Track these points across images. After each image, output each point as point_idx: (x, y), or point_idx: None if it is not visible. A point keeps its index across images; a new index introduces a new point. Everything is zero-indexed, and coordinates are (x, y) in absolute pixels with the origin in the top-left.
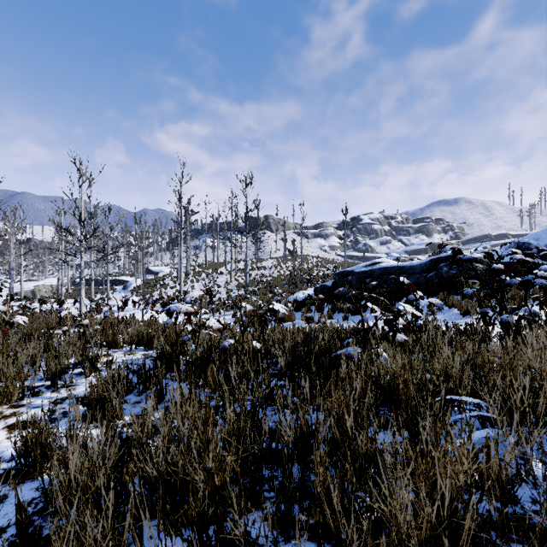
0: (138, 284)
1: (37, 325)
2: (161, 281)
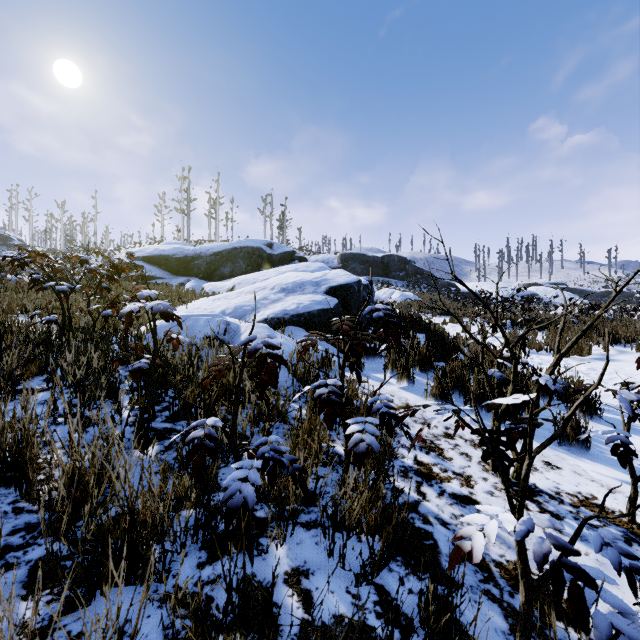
0: None
1: None
2: None
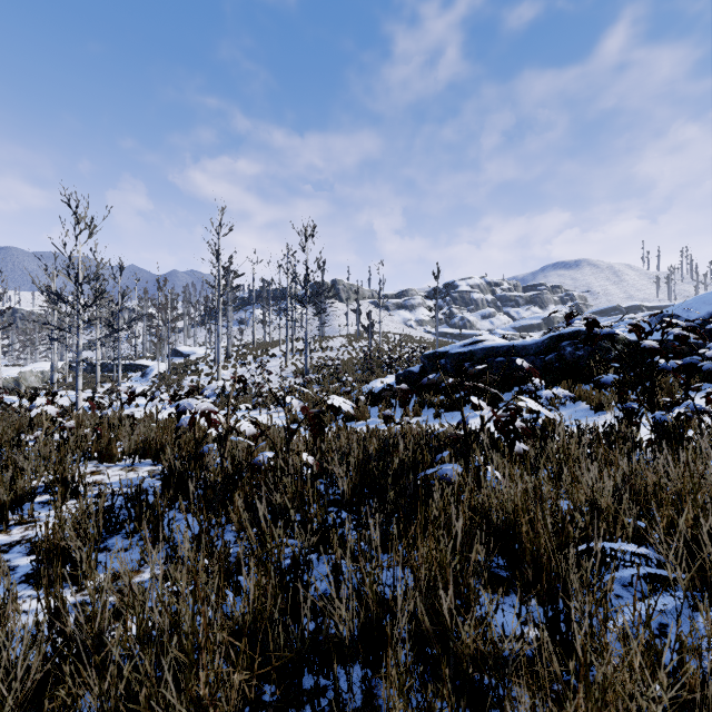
0: (161, 370)
1: (4, 428)
2: (192, 366)
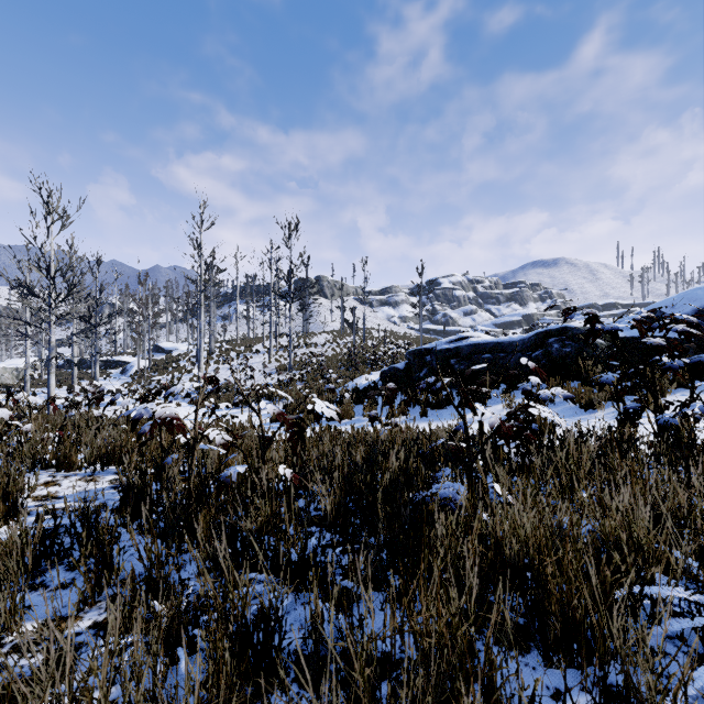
0: (141, 366)
1: None
2: (174, 362)
